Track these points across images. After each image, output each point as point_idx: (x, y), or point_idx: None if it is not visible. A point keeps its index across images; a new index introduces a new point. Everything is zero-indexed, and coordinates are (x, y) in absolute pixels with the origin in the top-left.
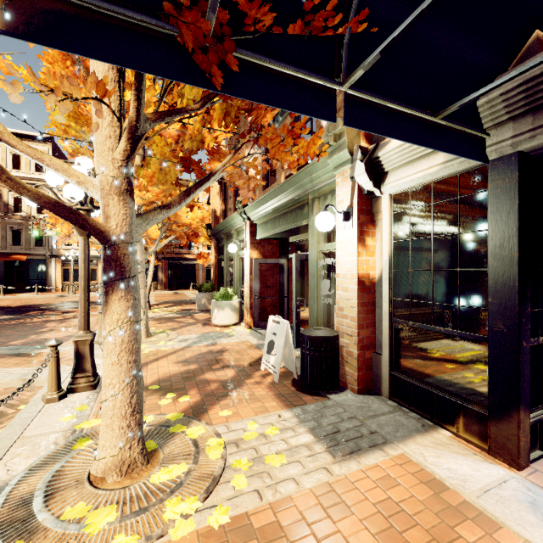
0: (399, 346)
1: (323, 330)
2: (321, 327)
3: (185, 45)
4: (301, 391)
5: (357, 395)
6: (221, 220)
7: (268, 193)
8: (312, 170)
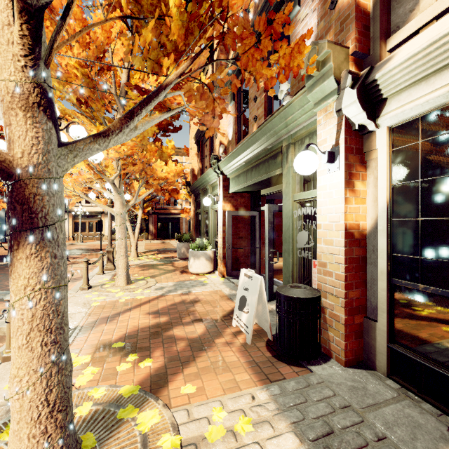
0: (401, 313)
1: (303, 289)
2: (300, 285)
3: None
4: (277, 358)
5: (345, 368)
6: (198, 177)
7: (240, 146)
8: (288, 113)
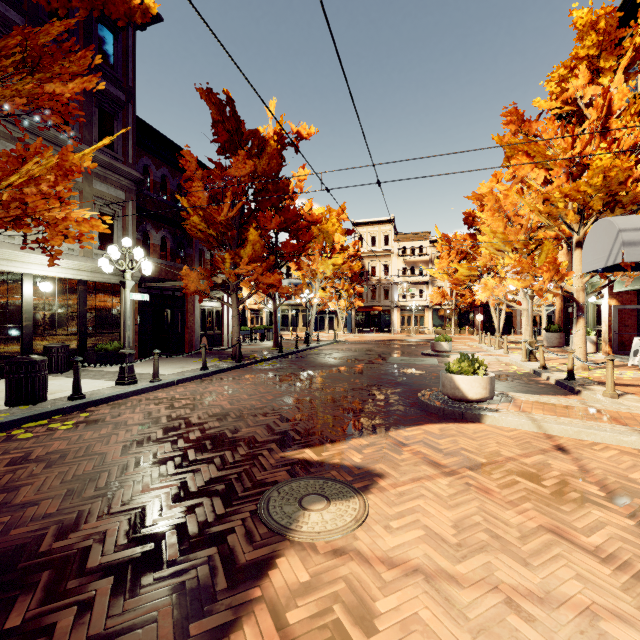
0: None
1: None
2: None
3: (620, 265)
4: None
5: None
6: None
7: None
8: None
